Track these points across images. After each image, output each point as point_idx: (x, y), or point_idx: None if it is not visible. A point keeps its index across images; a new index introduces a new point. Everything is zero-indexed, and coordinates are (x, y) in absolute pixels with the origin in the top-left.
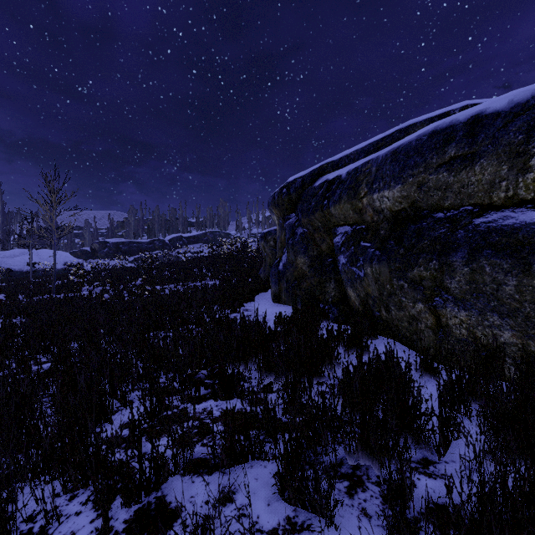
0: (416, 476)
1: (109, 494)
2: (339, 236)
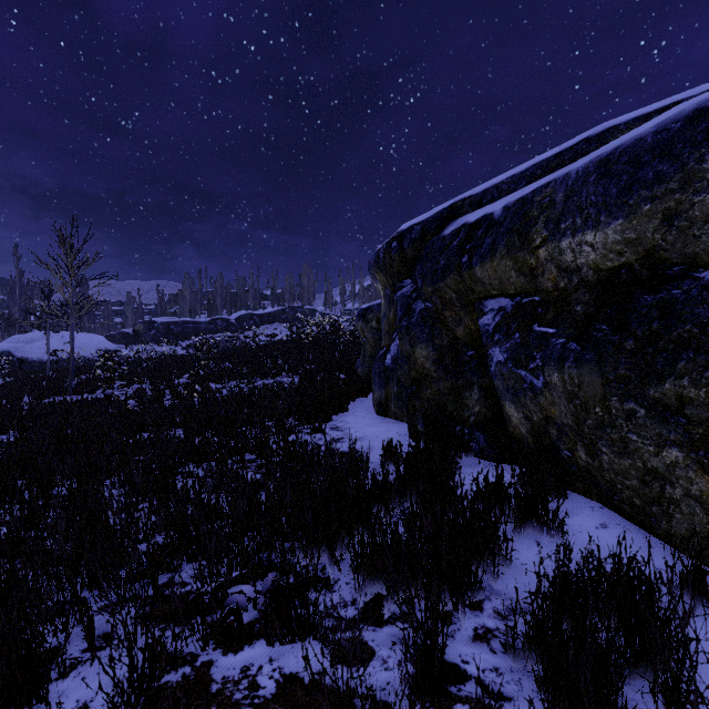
0: None
1: None
2: (490, 316)
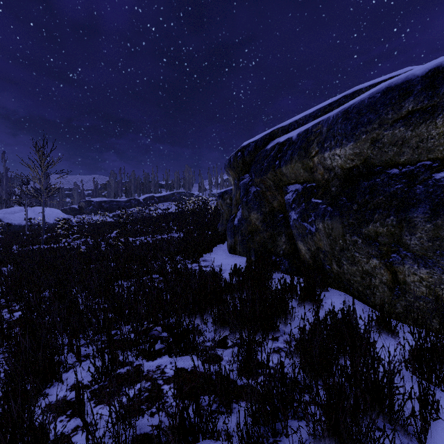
0: None
1: None
2: (290, 194)
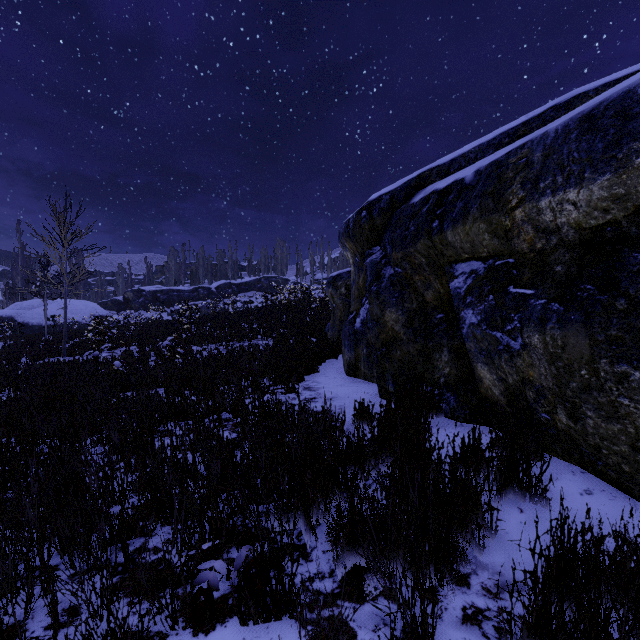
0: None
1: None
2: (461, 279)
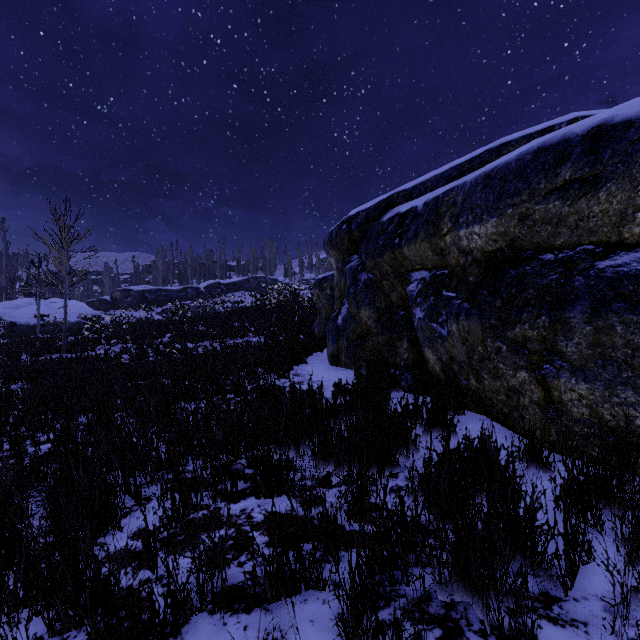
0: (536, 622)
1: (111, 639)
2: (414, 284)
